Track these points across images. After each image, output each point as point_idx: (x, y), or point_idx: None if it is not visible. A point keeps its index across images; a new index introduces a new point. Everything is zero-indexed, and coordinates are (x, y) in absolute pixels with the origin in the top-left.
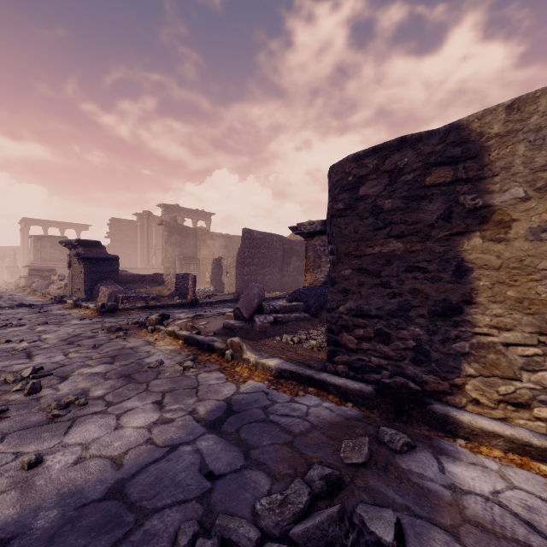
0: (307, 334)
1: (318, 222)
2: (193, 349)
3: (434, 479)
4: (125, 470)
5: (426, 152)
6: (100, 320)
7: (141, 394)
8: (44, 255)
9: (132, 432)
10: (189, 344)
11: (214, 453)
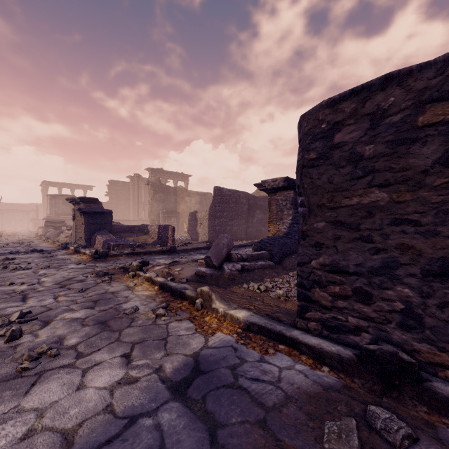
0: (272, 282)
1: (280, 179)
2: (167, 295)
3: None
4: None
5: (418, 88)
6: (92, 264)
7: (112, 344)
8: (58, 210)
9: (94, 394)
10: (163, 290)
11: (176, 432)
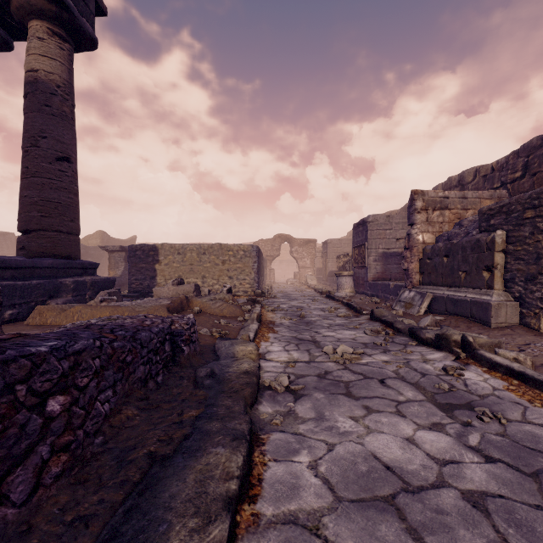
0: None
1: (118, 246)
2: None
3: None
4: None
5: (150, 248)
6: None
7: None
8: None
9: None
10: None
11: None
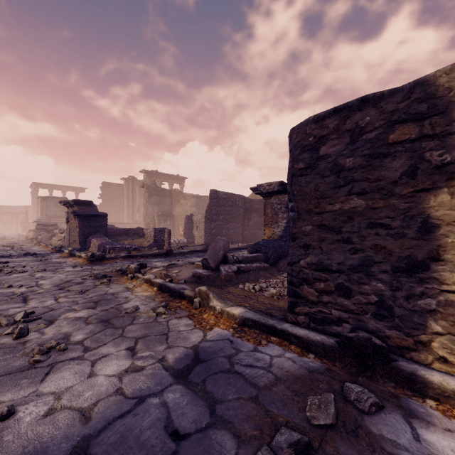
0: (267, 283)
1: (275, 183)
2: (166, 295)
3: (409, 449)
4: (92, 425)
5: (389, 110)
6: (89, 267)
7: (116, 339)
8: (49, 213)
9: (104, 380)
10: (162, 291)
11: (180, 407)
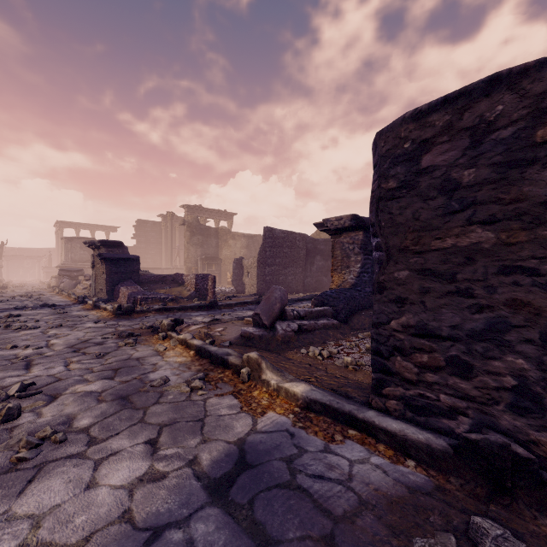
0: (337, 346)
1: (347, 217)
2: (205, 362)
3: None
4: None
5: (537, 92)
6: (114, 323)
7: (134, 427)
8: (74, 256)
9: (107, 495)
10: (201, 356)
11: None
